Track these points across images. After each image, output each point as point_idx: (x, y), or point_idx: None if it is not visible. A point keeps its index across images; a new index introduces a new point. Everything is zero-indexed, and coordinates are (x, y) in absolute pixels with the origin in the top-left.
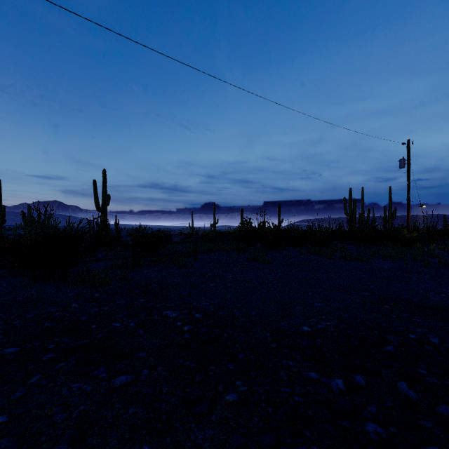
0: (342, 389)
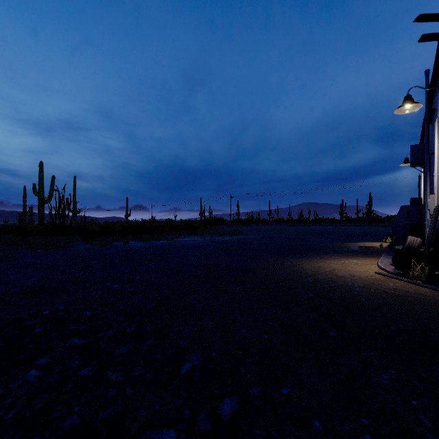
0: (40, 374)
